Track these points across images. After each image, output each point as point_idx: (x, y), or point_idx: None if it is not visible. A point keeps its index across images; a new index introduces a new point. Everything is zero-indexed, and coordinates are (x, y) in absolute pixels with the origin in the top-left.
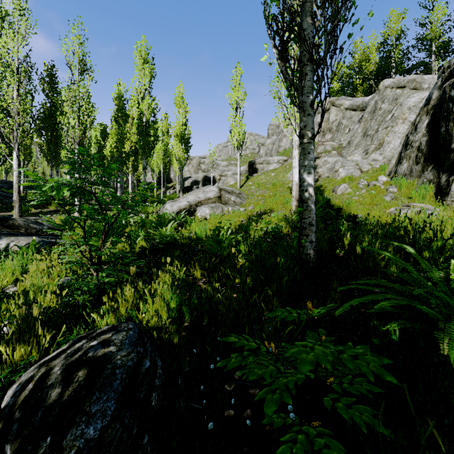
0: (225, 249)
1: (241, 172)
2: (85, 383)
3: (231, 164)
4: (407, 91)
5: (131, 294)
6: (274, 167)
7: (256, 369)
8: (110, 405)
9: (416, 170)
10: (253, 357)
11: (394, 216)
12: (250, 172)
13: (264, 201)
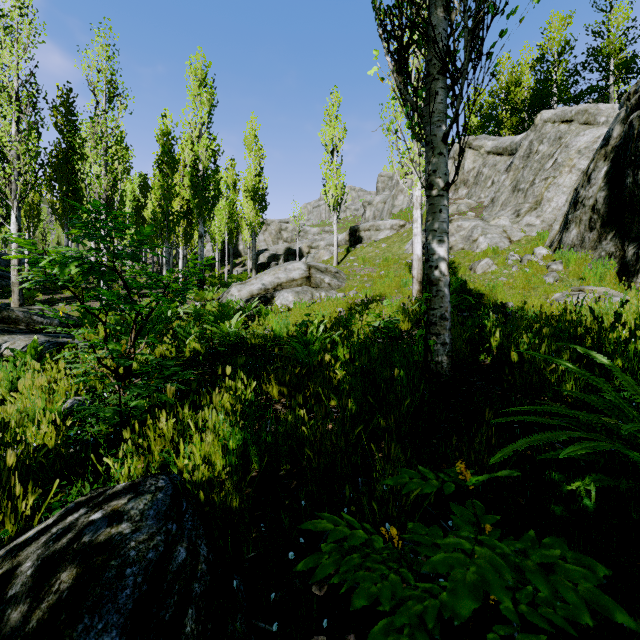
0: (316, 354)
1: (339, 242)
2: (69, 596)
3: (325, 231)
4: (576, 126)
5: (170, 426)
6: (385, 235)
7: (366, 583)
8: (108, 639)
9: (589, 239)
10: (360, 554)
11: (565, 306)
12: (351, 242)
13: (371, 283)
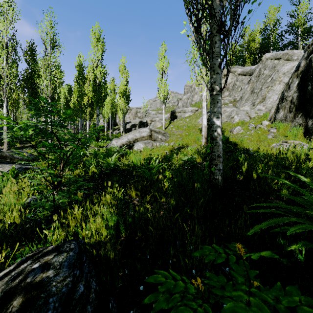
0: (154, 174)
1: (165, 118)
2: None
3: (158, 113)
4: (282, 61)
5: (79, 213)
6: (188, 114)
7: None
8: None
9: (289, 117)
10: (180, 294)
11: (279, 150)
12: (171, 118)
13: (181, 138)
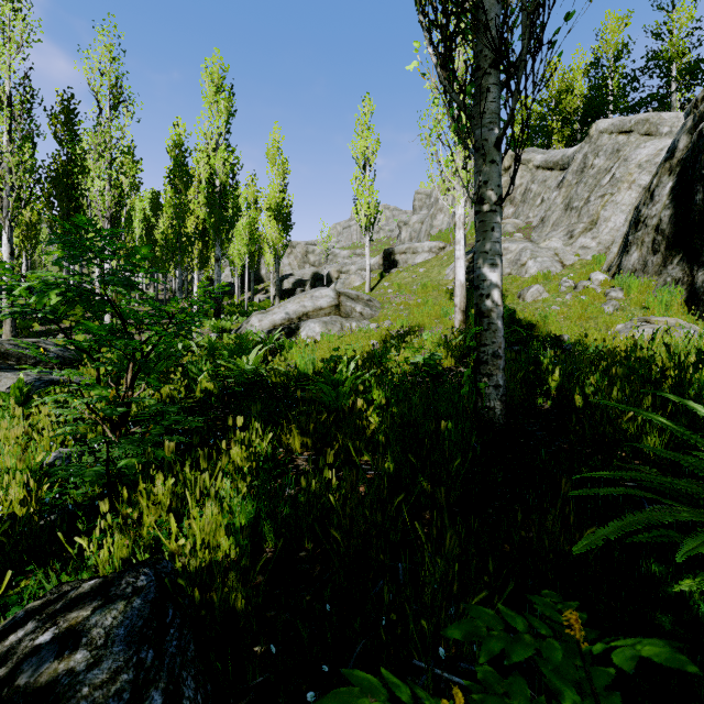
0: (346, 396)
1: (372, 266)
2: None
3: (356, 254)
4: (635, 137)
5: (166, 492)
6: (423, 258)
7: None
8: None
9: (652, 263)
10: None
11: (634, 340)
12: (385, 266)
13: (408, 312)
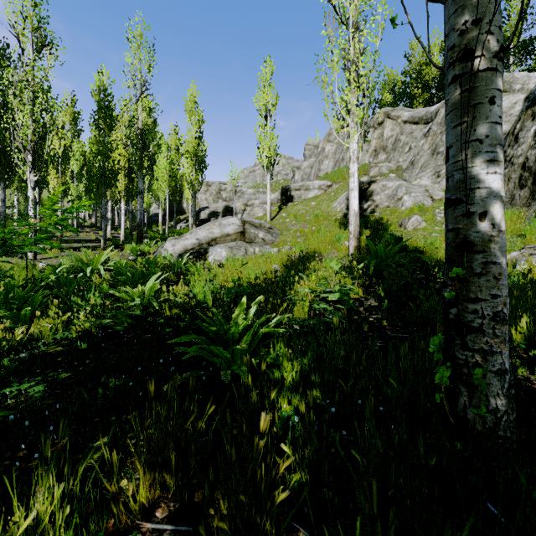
0: (244, 352)
1: (272, 200)
2: None
3: (259, 192)
4: None
5: None
6: (314, 194)
7: None
8: None
9: (520, 196)
10: None
11: None
12: (283, 200)
13: (304, 238)
